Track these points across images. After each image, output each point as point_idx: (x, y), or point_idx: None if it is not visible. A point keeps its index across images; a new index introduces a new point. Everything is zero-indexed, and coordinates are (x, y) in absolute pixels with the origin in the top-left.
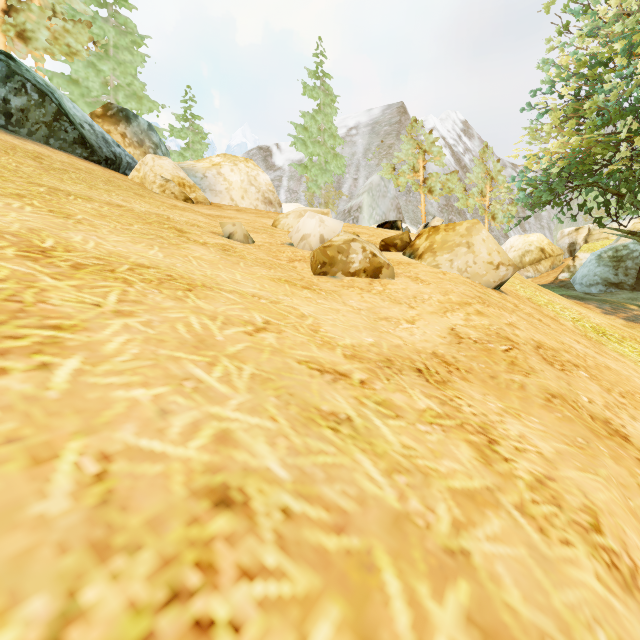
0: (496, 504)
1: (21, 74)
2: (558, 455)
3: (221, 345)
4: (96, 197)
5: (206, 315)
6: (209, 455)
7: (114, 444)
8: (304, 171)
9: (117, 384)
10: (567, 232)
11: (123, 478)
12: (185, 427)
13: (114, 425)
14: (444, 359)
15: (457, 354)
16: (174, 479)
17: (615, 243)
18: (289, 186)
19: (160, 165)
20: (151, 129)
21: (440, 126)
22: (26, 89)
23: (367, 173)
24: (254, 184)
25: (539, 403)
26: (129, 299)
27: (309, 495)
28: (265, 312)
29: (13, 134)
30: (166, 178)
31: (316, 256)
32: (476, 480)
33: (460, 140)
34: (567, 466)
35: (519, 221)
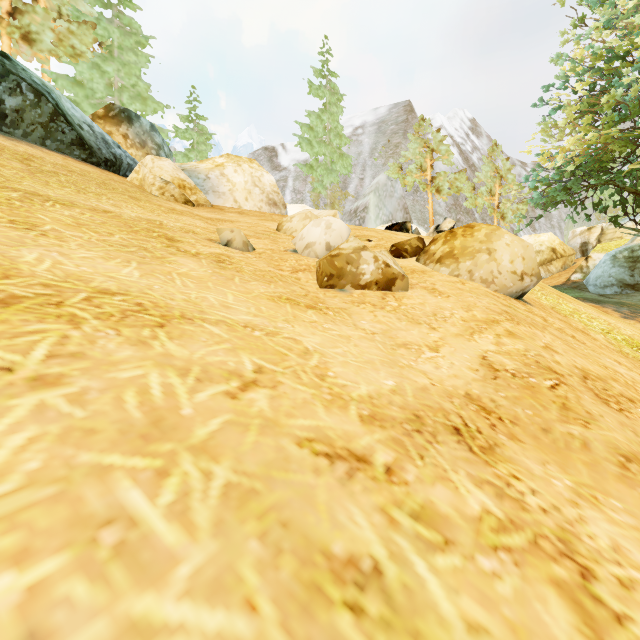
0: None
1: (16, 73)
2: None
3: (186, 426)
4: (81, 202)
5: (175, 368)
6: None
7: None
8: (310, 171)
9: None
10: (579, 231)
11: None
12: None
13: None
14: (481, 403)
15: (495, 395)
16: None
17: (631, 243)
18: (294, 186)
19: (160, 166)
20: (154, 130)
21: (447, 124)
22: (21, 89)
23: (373, 173)
24: (258, 185)
25: (613, 472)
26: (65, 351)
27: None
28: (258, 352)
29: (7, 135)
30: (166, 180)
31: (322, 267)
32: None
33: (468, 138)
34: None
35: (531, 221)
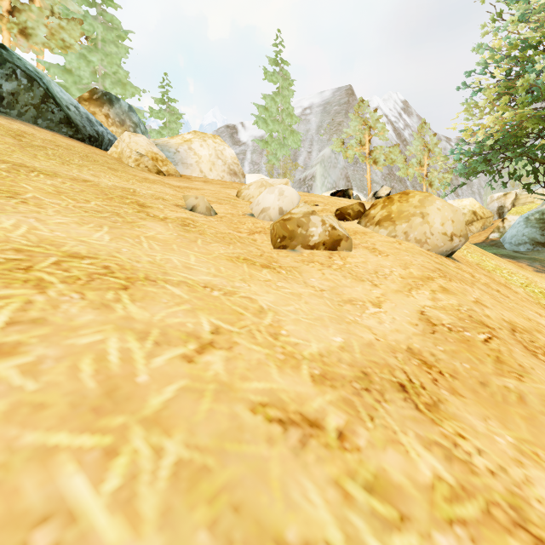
0: None
1: (12, 61)
2: None
3: (140, 395)
4: (63, 172)
5: (135, 331)
6: None
7: None
8: (265, 146)
9: None
10: (496, 197)
11: None
12: None
13: None
14: (422, 358)
15: (435, 349)
16: None
17: (541, 207)
18: (252, 159)
19: (135, 141)
20: (131, 110)
21: (383, 105)
22: (16, 75)
23: (319, 147)
24: (221, 157)
25: None
26: (27, 317)
27: None
28: (216, 312)
29: (3, 115)
30: (141, 153)
31: (276, 229)
32: None
33: (400, 117)
34: None
35: (455, 188)
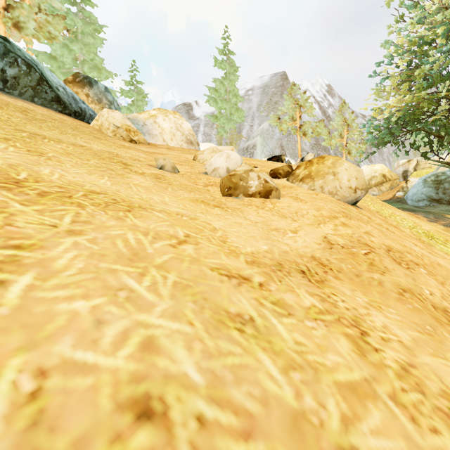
0: (374, 395)
1: (14, 52)
2: (414, 342)
3: (151, 257)
4: (65, 140)
5: (140, 231)
6: (135, 364)
7: (52, 358)
8: (215, 120)
9: (62, 297)
10: (401, 163)
11: (55, 395)
12: (116, 336)
13: (54, 338)
14: (320, 261)
15: (330, 257)
16: (102, 392)
17: (436, 171)
18: (204, 131)
19: (113, 116)
20: (107, 91)
21: (311, 88)
22: (17, 62)
23: (259, 121)
24: (180, 129)
25: (394, 297)
26: (80, 220)
27: (220, 399)
28: (186, 227)
29: (8, 94)
30: (117, 125)
31: (224, 182)
32: (355, 372)
33: (325, 98)
34: (423, 352)
35: (368, 155)
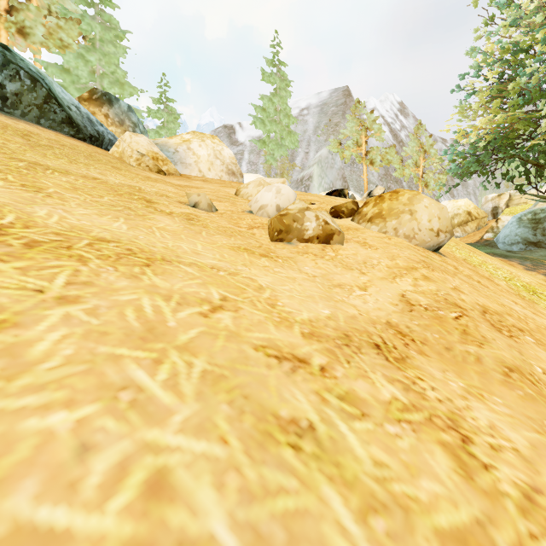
0: None
1: (15, 63)
2: (534, 450)
3: (172, 333)
4: (74, 171)
5: (160, 295)
6: (133, 523)
7: None
8: (263, 146)
9: (32, 407)
10: (490, 198)
11: None
12: (108, 472)
13: (7, 484)
14: (398, 329)
15: (410, 323)
16: None
17: (534, 207)
18: (250, 159)
19: (136, 141)
20: (130, 110)
21: (380, 106)
22: (20, 76)
23: (317, 147)
24: (219, 157)
25: (498, 379)
26: (79, 280)
27: None
28: (223, 286)
29: (8, 115)
30: (142, 153)
31: (273, 224)
32: (462, 509)
33: (397, 118)
34: None
35: (449, 188)
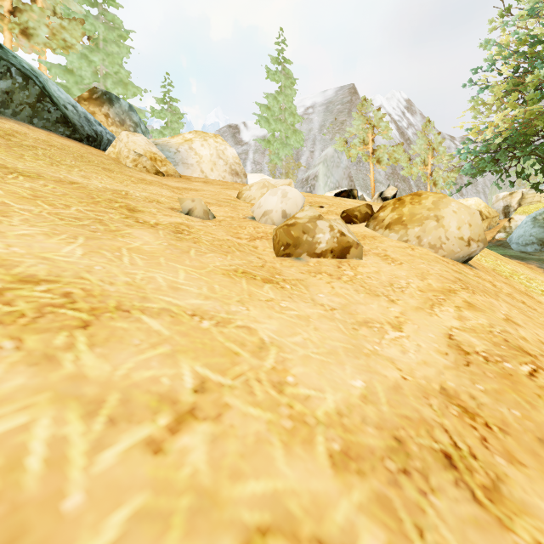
0: None
1: (7, 59)
2: None
3: (61, 543)
4: (49, 174)
5: (82, 401)
6: None
7: None
8: (267, 145)
9: None
10: (502, 196)
11: None
12: None
13: None
14: (461, 402)
15: (474, 389)
16: None
17: None
18: (254, 158)
19: (134, 141)
20: (132, 110)
21: (386, 104)
22: (11, 73)
23: (322, 146)
24: (222, 157)
25: None
26: None
27: None
28: (203, 354)
29: None
30: (139, 153)
31: (279, 236)
32: None
33: (404, 116)
34: None
35: (461, 187)
